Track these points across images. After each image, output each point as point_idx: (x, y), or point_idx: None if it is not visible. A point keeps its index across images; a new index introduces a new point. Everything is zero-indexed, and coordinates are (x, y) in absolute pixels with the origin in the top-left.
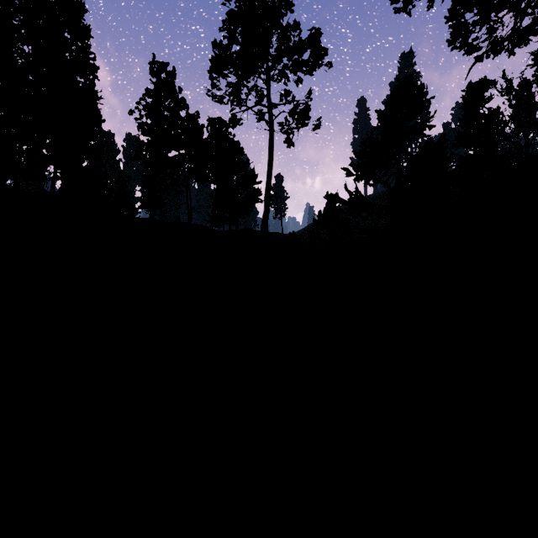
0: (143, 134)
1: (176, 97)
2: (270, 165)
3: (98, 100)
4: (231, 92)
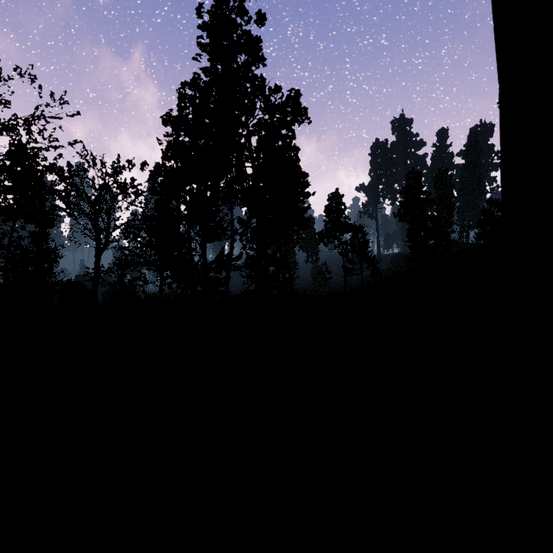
0: None
1: None
2: None
3: None
4: None
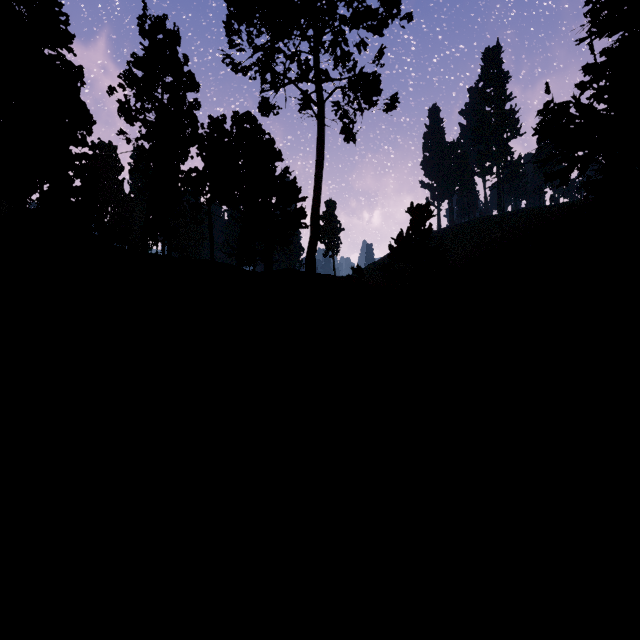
0: (127, 121)
1: (180, 69)
2: (319, 169)
3: (73, 82)
4: (261, 64)
